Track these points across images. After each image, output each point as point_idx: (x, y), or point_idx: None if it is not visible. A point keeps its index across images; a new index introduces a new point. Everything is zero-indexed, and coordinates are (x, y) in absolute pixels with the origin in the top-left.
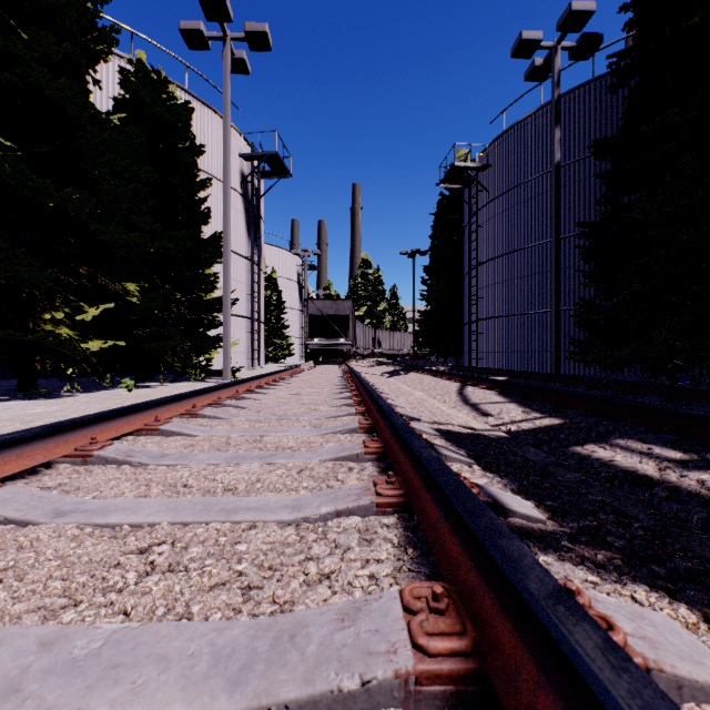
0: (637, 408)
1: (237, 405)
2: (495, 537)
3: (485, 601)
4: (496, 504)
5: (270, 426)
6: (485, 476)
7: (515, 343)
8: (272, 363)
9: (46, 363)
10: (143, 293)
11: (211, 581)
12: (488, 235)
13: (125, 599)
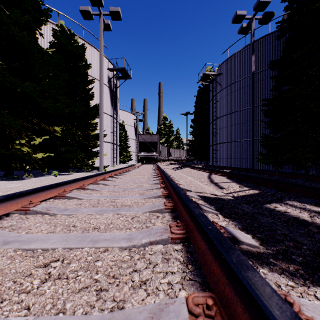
0: (295, 185)
1: (104, 183)
2: (243, 270)
3: (238, 309)
4: (233, 238)
5: (119, 194)
6: (225, 220)
7: (233, 154)
8: (122, 163)
9: (17, 163)
10: (63, 131)
11: (79, 286)
12: (221, 105)
13: (29, 298)
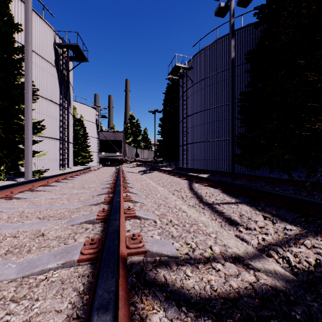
0: None
1: None
2: None
3: None
4: None
5: None
6: None
7: (205, 155)
8: (81, 165)
9: None
10: None
11: None
12: (192, 102)
13: None
